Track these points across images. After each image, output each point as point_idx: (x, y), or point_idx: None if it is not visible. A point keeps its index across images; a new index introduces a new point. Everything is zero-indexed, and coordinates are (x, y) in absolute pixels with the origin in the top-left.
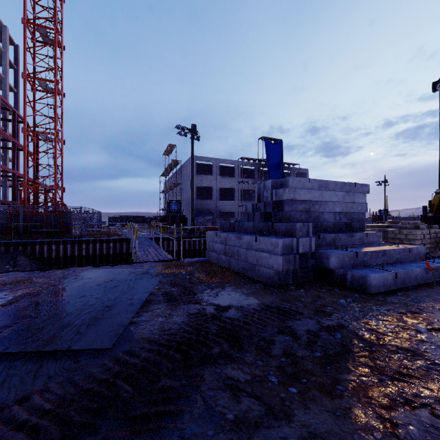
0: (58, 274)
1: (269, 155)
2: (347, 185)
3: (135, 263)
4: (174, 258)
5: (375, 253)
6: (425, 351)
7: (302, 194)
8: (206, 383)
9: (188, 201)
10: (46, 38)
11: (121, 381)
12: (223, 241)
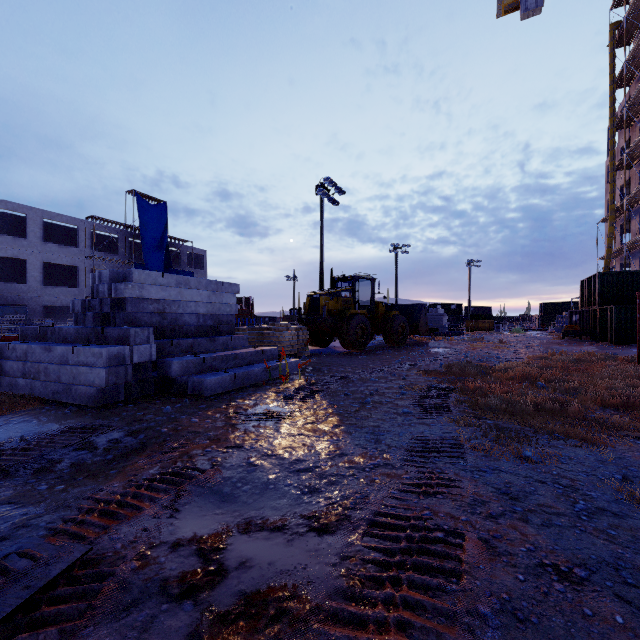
0: None
1: (144, 221)
2: (214, 283)
3: None
4: None
5: (226, 357)
6: (207, 429)
7: (153, 291)
8: None
9: None
10: None
11: None
12: (21, 357)
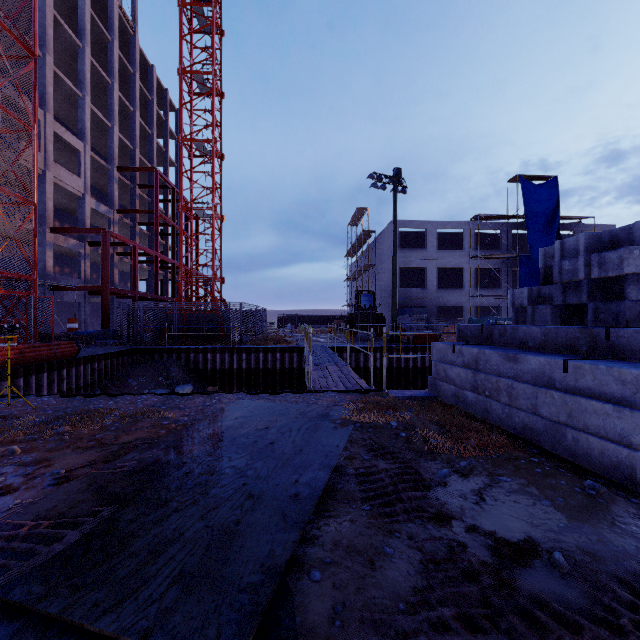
0: (197, 404)
1: (529, 207)
2: None
3: (308, 392)
4: (372, 388)
5: None
6: None
7: None
8: None
9: (385, 292)
10: (203, 87)
11: None
12: (468, 363)
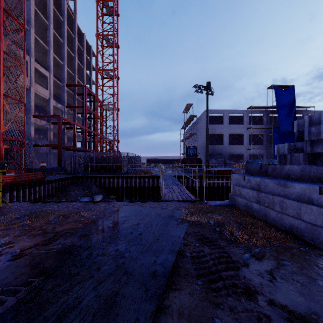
0: (101, 208)
1: (279, 101)
2: None
3: (162, 201)
4: (197, 199)
5: None
6: None
7: None
8: None
9: (202, 147)
10: (109, 43)
11: None
12: (254, 187)
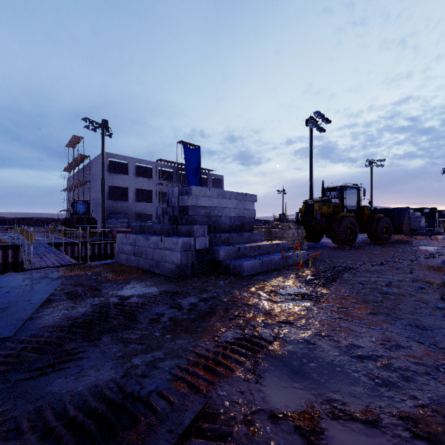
0: None
1: (187, 160)
2: (240, 195)
3: (30, 270)
4: (80, 262)
5: (253, 247)
6: (256, 303)
7: (203, 201)
8: (103, 342)
9: (98, 202)
10: None
11: (26, 353)
12: (132, 243)
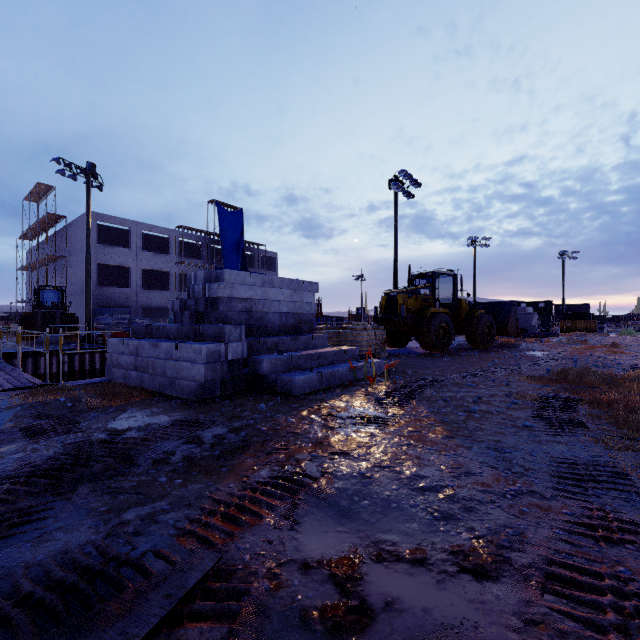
0: None
1: (223, 228)
2: (295, 282)
3: None
4: (47, 383)
5: (311, 356)
6: (306, 431)
7: (241, 291)
8: (80, 495)
9: (80, 289)
10: None
11: None
12: (133, 352)
